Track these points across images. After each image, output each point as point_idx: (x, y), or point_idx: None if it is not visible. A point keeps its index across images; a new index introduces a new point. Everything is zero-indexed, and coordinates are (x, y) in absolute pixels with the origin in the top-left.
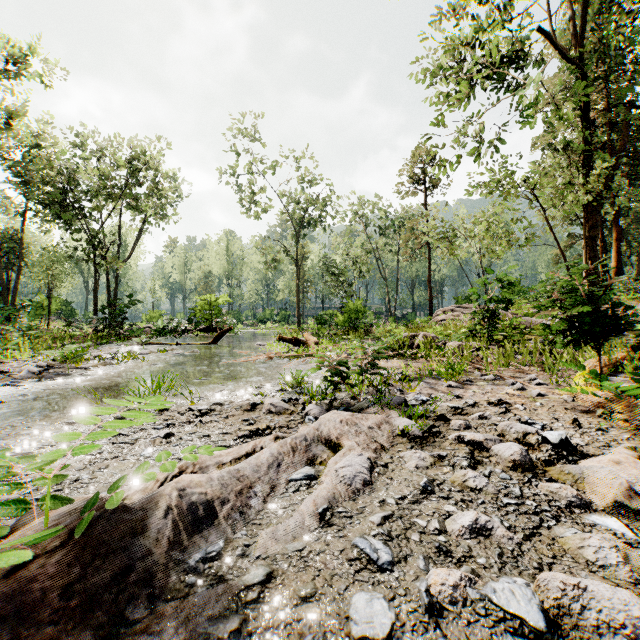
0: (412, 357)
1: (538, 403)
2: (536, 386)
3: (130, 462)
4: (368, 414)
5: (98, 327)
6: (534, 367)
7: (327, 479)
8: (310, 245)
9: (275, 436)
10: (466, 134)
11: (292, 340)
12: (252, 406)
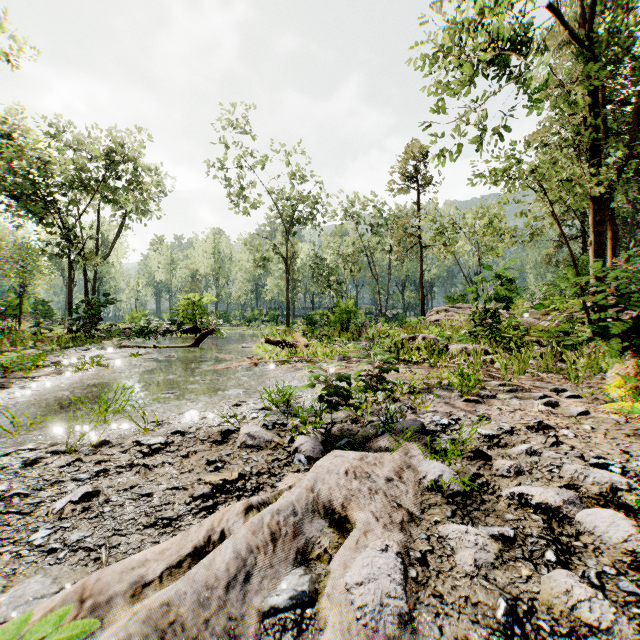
0: (414, 362)
1: (587, 426)
2: (568, 400)
3: (1, 561)
4: (382, 454)
5: (74, 328)
6: (551, 374)
7: (333, 614)
8: (300, 244)
9: (246, 506)
10: (466, 123)
11: (280, 342)
12: (224, 435)
